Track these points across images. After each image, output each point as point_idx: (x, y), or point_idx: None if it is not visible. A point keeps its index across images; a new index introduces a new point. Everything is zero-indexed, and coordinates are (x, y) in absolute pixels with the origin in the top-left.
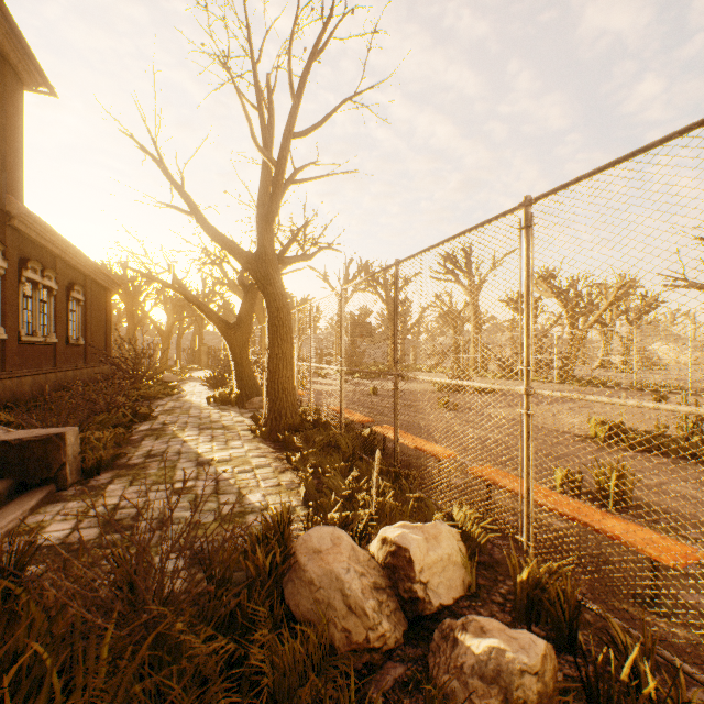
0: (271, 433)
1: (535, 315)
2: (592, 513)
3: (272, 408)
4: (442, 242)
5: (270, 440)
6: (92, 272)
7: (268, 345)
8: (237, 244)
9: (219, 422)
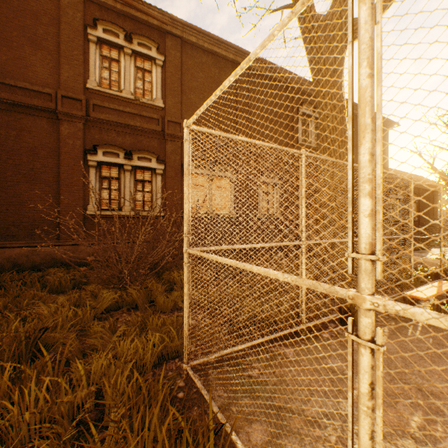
0: None
1: None
2: None
3: None
4: None
5: None
6: (421, 186)
7: None
8: None
9: None
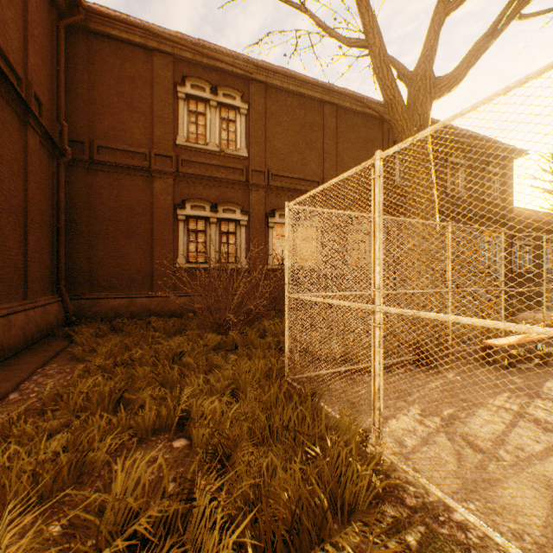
0: None
1: None
2: None
3: None
4: None
5: None
6: None
7: None
8: None
9: None
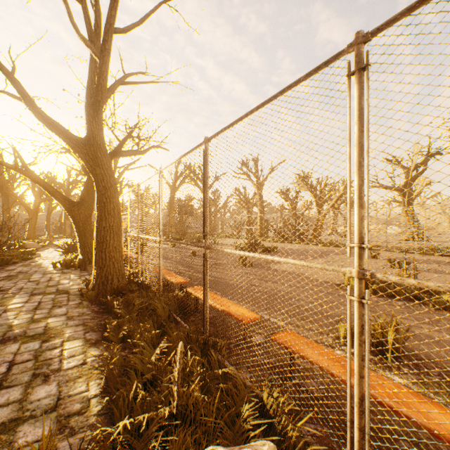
0: (98, 297)
1: (296, 201)
2: (411, 399)
3: (99, 274)
4: (251, 111)
5: (96, 303)
6: None
7: (97, 219)
8: (66, 129)
9: (54, 286)
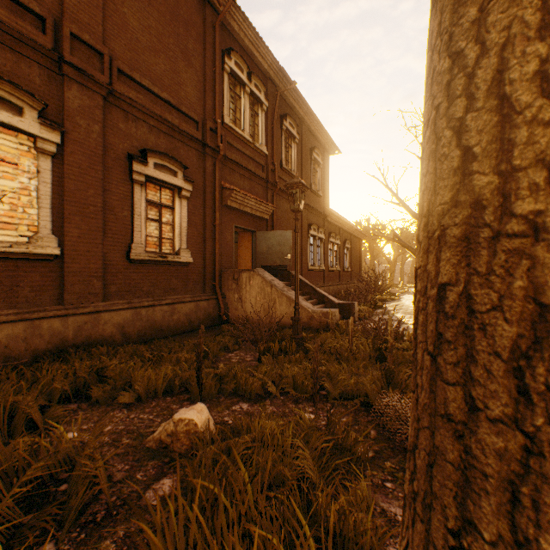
0: None
1: None
2: None
3: None
4: None
5: None
6: (353, 232)
7: None
8: None
9: None
